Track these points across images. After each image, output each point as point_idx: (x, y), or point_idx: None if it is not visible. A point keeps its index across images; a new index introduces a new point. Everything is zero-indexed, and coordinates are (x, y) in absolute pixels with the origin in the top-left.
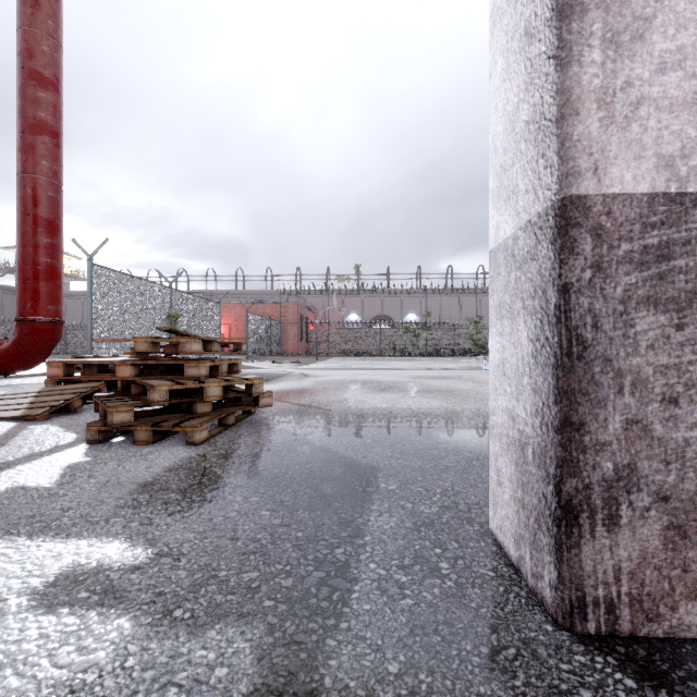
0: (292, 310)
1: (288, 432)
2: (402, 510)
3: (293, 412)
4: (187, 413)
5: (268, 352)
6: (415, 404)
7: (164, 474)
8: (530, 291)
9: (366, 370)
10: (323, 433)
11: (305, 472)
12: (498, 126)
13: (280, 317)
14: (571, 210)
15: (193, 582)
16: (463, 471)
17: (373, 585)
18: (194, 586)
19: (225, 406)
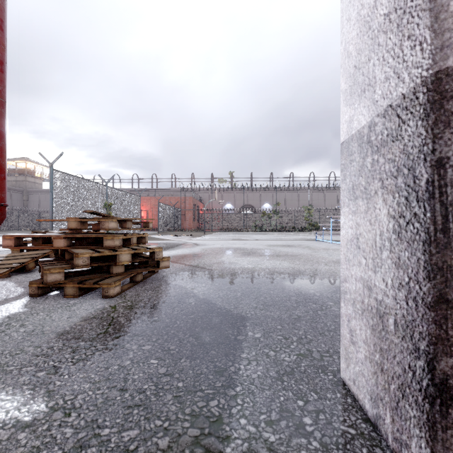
0: (188, 201)
1: (180, 287)
2: (266, 358)
3: (185, 271)
4: (106, 273)
5: (172, 228)
6: (271, 265)
7: (80, 323)
8: (392, 170)
9: (237, 241)
10: (206, 288)
11: (190, 321)
12: (351, 33)
13: (180, 206)
14: (447, 83)
15: (75, 442)
16: (312, 320)
17: (243, 446)
18: (75, 448)
19: (136, 268)
